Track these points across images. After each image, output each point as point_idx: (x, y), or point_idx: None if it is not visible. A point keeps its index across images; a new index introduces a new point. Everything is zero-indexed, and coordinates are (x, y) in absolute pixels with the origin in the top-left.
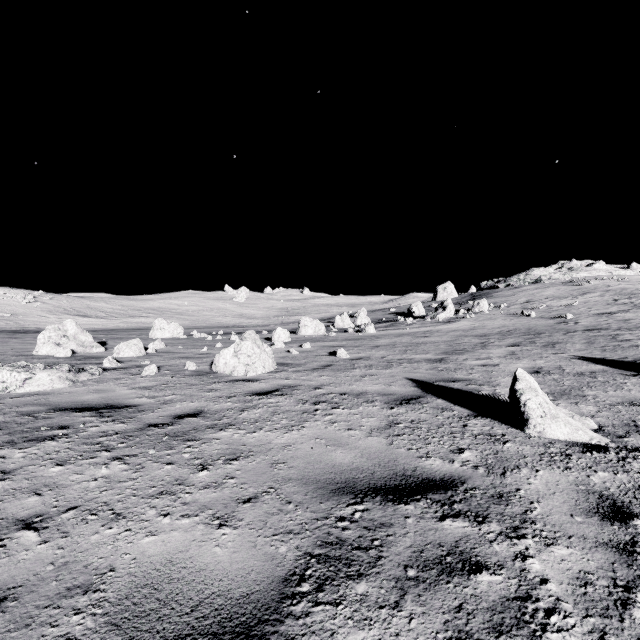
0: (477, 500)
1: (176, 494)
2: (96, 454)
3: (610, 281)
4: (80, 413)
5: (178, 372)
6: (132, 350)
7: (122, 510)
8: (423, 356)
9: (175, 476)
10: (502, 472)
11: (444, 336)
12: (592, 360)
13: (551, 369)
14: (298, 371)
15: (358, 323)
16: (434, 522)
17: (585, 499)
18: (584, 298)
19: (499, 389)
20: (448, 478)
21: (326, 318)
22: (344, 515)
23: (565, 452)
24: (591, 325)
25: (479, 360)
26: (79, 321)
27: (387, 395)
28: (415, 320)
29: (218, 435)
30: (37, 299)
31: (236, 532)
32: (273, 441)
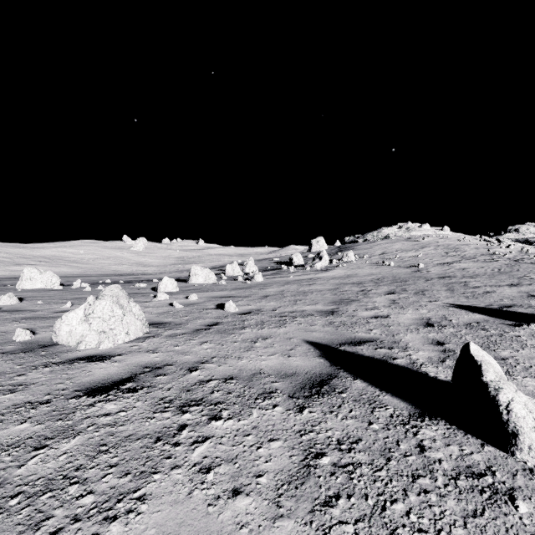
0: None
1: None
2: None
3: (438, 238)
4: None
5: None
6: None
7: None
8: (314, 307)
9: None
10: None
11: (326, 284)
12: (466, 308)
13: (439, 320)
14: (174, 335)
15: (247, 271)
16: None
17: None
18: (424, 251)
19: (413, 354)
20: None
21: (218, 266)
22: None
23: None
24: (441, 273)
25: (368, 311)
26: None
27: (289, 377)
28: (296, 268)
29: None
30: None
31: None
32: None
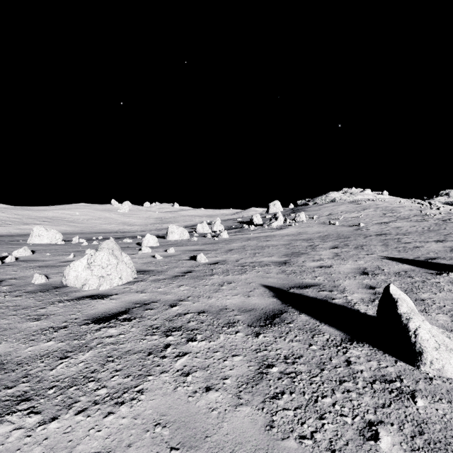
0: None
1: None
2: None
3: (377, 201)
4: None
5: (19, 288)
6: None
7: None
8: (270, 259)
9: None
10: None
11: (281, 240)
12: (397, 260)
13: (373, 269)
14: (157, 280)
15: (214, 229)
16: None
17: None
18: (365, 212)
19: (349, 295)
20: None
21: (190, 225)
22: None
23: None
24: (378, 231)
25: (315, 262)
26: None
27: (248, 311)
28: (256, 227)
29: None
30: None
31: None
32: (77, 447)
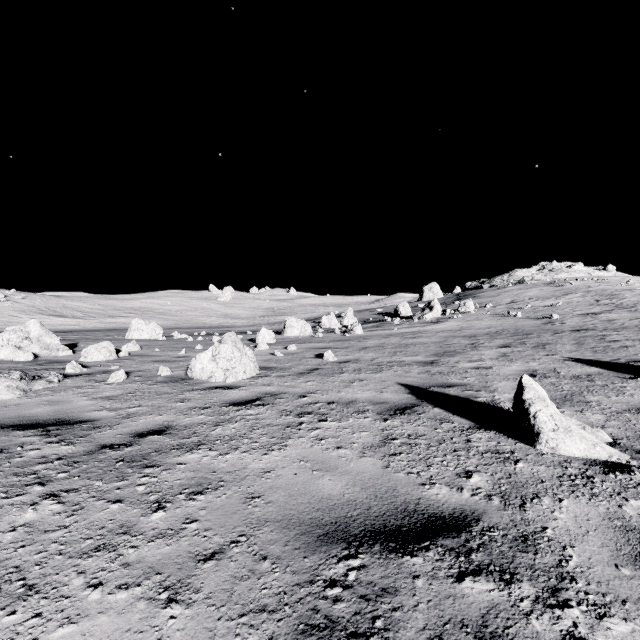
0: (498, 546)
1: (117, 549)
2: (26, 489)
3: (590, 282)
4: (22, 431)
5: (149, 378)
6: (101, 353)
7: (37, 579)
8: (413, 358)
9: (121, 520)
10: (521, 503)
11: (433, 337)
12: (585, 362)
13: (546, 372)
14: (282, 376)
15: (345, 323)
16: (451, 584)
17: (626, 540)
18: (567, 299)
19: (498, 395)
20: (459, 513)
21: (313, 318)
22: (335, 577)
23: (585, 473)
24: (577, 325)
25: (471, 362)
26: (54, 321)
27: (379, 404)
28: (402, 320)
29: (184, 458)
30: (9, 298)
31: (189, 612)
32: (249, 465)
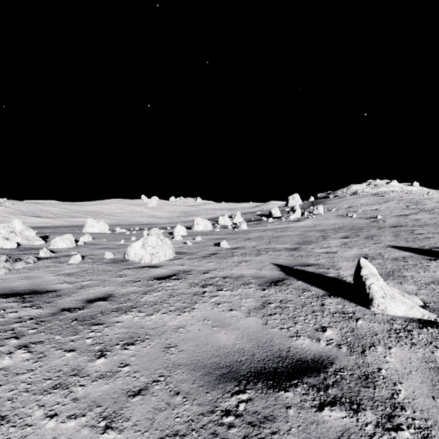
0: (347, 383)
1: (69, 387)
2: (5, 342)
3: (402, 193)
4: (5, 299)
5: (98, 260)
6: (65, 243)
7: (8, 411)
8: (282, 246)
9: (73, 365)
10: (362, 350)
11: (295, 231)
12: (401, 248)
13: (374, 255)
14: (191, 258)
15: (235, 222)
16: (314, 412)
17: (438, 378)
18: (386, 205)
19: (342, 272)
20: (318, 358)
21: (212, 218)
22: (229, 407)
23: (406, 328)
24: (394, 223)
25: (322, 249)
26: (33, 220)
27: (259, 278)
28: (274, 219)
29: (121, 318)
30: (2, 204)
31: (121, 437)
32: (167, 323)
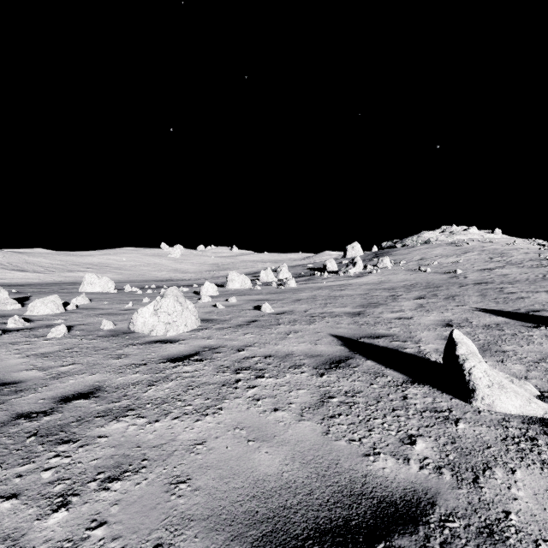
0: (464, 545)
1: None
2: None
3: (484, 243)
4: None
5: (91, 332)
6: (48, 307)
7: None
8: (342, 309)
9: (7, 529)
10: (473, 477)
11: (357, 289)
12: (492, 312)
13: (460, 321)
14: (222, 328)
15: (280, 277)
16: None
17: None
18: (466, 256)
19: (423, 346)
20: (411, 496)
21: (252, 272)
22: None
23: (527, 434)
24: (478, 279)
25: (394, 313)
26: (15, 275)
27: (314, 357)
28: (330, 274)
29: (107, 429)
30: None
31: None
32: (179, 436)
